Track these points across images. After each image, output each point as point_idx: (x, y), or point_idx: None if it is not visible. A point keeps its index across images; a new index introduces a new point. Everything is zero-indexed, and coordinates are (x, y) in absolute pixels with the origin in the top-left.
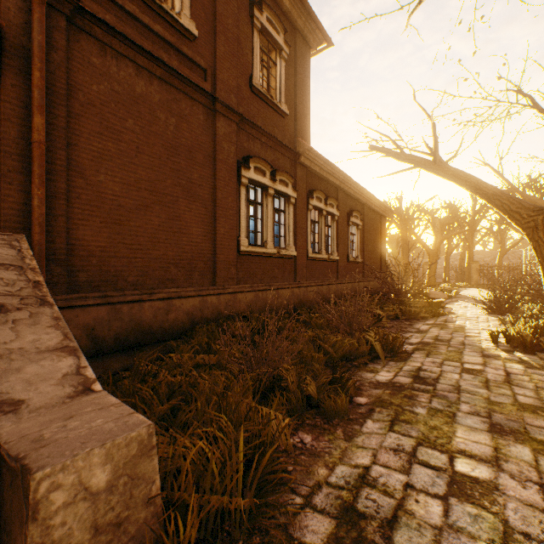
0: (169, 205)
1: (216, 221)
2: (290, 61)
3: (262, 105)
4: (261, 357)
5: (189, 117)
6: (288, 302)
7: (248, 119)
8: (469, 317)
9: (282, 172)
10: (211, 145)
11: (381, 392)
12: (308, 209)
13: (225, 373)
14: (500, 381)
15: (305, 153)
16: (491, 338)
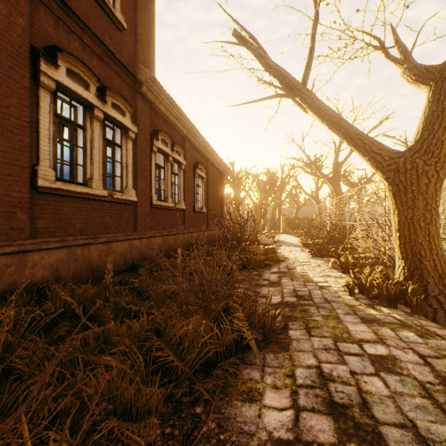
0: None
1: None
2: None
3: None
4: None
5: None
6: (125, 257)
7: None
8: (303, 262)
9: (116, 93)
10: None
11: None
12: (153, 151)
13: None
14: (437, 383)
15: (148, 83)
16: (348, 290)
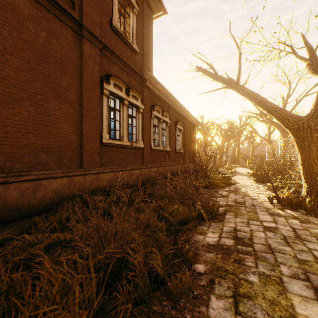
0: (39, 102)
1: (82, 119)
2: (139, 17)
3: (119, 41)
4: (111, 235)
5: (58, 35)
6: (138, 178)
7: (109, 47)
8: (247, 185)
9: (134, 90)
10: (78, 61)
11: (214, 256)
12: (152, 117)
13: (73, 257)
14: (293, 236)
15: (149, 79)
16: (269, 200)
